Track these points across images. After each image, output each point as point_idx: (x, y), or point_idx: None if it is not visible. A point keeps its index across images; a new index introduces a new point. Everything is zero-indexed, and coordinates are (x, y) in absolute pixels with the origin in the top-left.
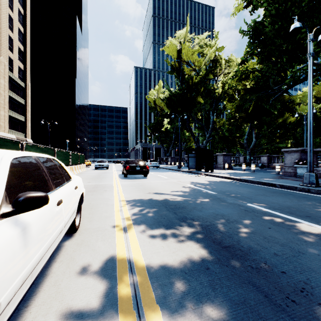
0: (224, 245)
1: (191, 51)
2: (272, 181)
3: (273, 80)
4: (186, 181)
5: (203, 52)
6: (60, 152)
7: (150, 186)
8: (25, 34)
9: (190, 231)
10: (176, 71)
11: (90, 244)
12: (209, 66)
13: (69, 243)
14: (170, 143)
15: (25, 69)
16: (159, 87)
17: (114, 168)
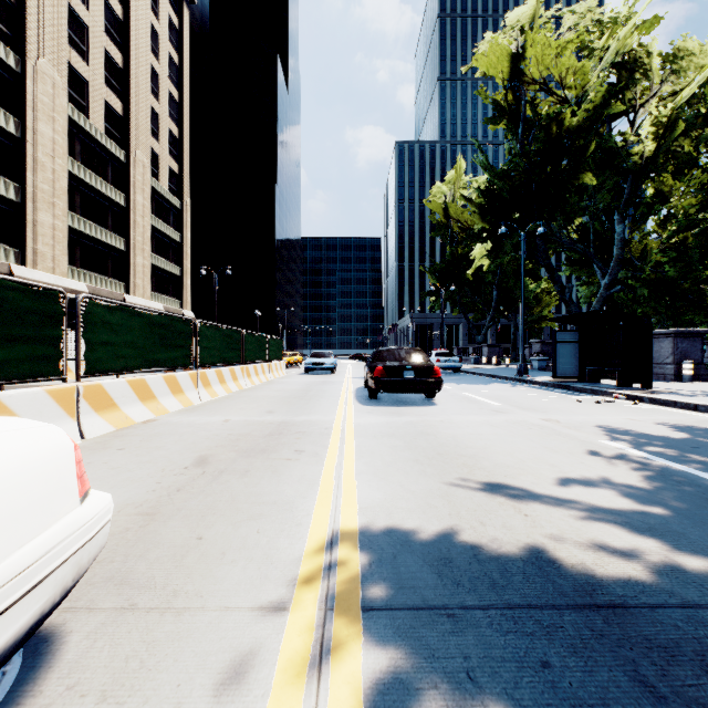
0: None
1: (555, 46)
2: None
3: None
4: (582, 424)
5: (591, 46)
6: (213, 330)
7: (455, 442)
8: (182, 103)
9: None
10: (507, 117)
11: None
12: (610, 83)
13: None
14: (486, 309)
15: (181, 172)
16: (456, 173)
17: (349, 371)
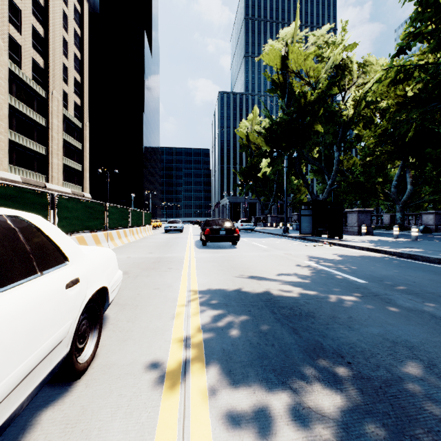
0: None
1: (303, 55)
2: None
3: None
4: (300, 255)
5: (322, 56)
6: (115, 208)
7: (241, 263)
8: (83, 61)
9: (348, 405)
10: (279, 89)
11: (93, 428)
12: (332, 76)
13: (51, 414)
14: (270, 195)
15: (82, 105)
16: (253, 116)
17: (191, 231)
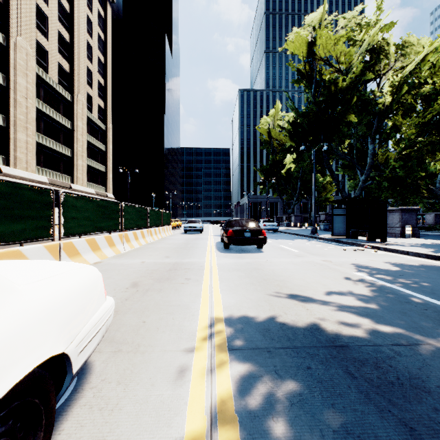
0: None
1: (333, 38)
2: None
3: None
4: (343, 263)
5: (354, 39)
6: (131, 208)
7: (273, 273)
8: (106, 64)
9: None
10: (305, 79)
11: None
12: (366, 61)
13: None
14: (294, 193)
15: (105, 107)
16: (276, 111)
17: (211, 231)
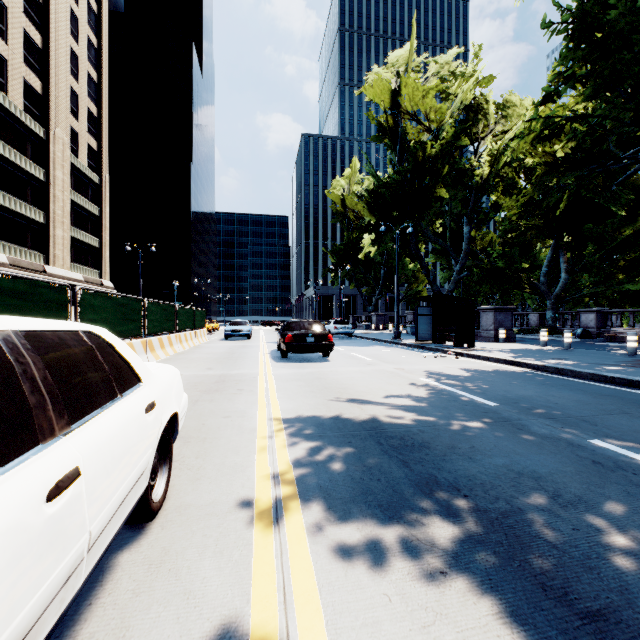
0: (584, 604)
1: (421, 90)
2: (628, 373)
3: (618, 138)
4: (416, 370)
5: (447, 92)
6: (156, 305)
7: (336, 382)
8: (100, 84)
9: (460, 536)
10: (388, 136)
11: (181, 567)
12: (461, 120)
13: (130, 556)
14: (376, 285)
15: (99, 149)
16: (352, 171)
17: (263, 336)
